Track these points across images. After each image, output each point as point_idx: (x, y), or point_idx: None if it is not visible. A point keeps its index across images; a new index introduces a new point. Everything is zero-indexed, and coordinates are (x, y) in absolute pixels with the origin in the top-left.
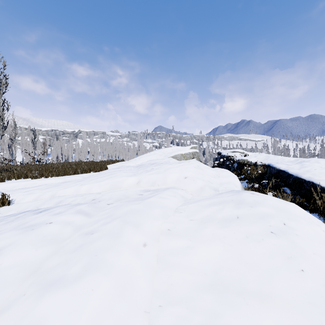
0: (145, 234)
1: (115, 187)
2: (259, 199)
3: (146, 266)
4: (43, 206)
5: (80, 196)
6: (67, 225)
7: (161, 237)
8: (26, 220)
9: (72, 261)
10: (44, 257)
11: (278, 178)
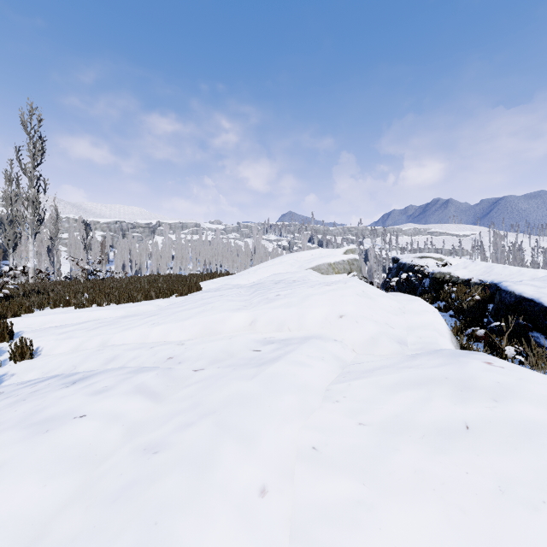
0: (265, 461)
1: (210, 331)
2: (507, 379)
3: None
4: (85, 365)
5: (148, 349)
6: (112, 422)
7: (297, 467)
8: (45, 401)
9: (105, 534)
10: (57, 503)
11: (519, 313)
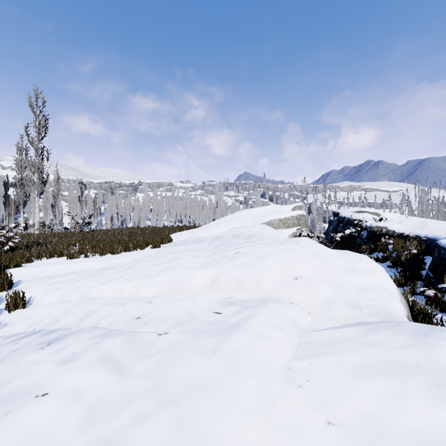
0: None
1: (176, 288)
2: None
3: None
4: (65, 319)
5: (120, 306)
6: (73, 403)
7: None
8: (18, 366)
9: None
10: None
11: None
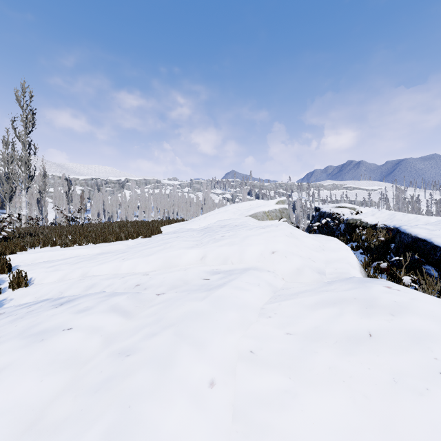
0: (213, 361)
1: (169, 265)
2: (402, 299)
3: (214, 430)
4: (70, 291)
5: (120, 278)
6: (93, 334)
7: (239, 366)
8: (39, 318)
9: (90, 415)
10: (52, 394)
11: (414, 250)
